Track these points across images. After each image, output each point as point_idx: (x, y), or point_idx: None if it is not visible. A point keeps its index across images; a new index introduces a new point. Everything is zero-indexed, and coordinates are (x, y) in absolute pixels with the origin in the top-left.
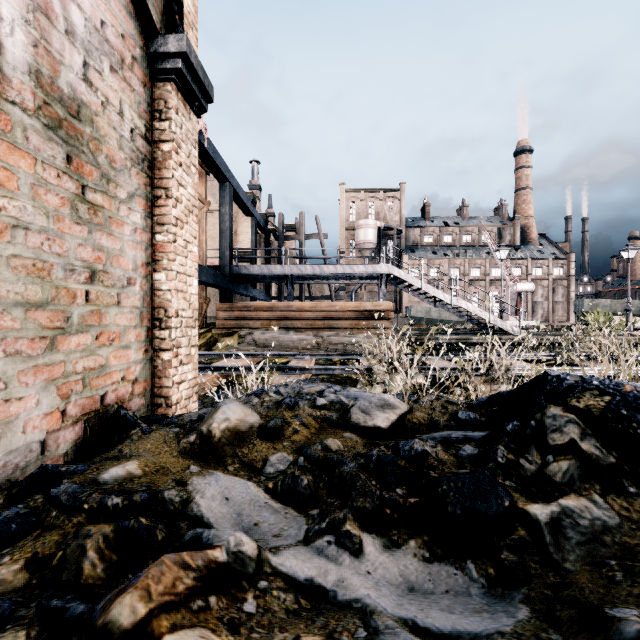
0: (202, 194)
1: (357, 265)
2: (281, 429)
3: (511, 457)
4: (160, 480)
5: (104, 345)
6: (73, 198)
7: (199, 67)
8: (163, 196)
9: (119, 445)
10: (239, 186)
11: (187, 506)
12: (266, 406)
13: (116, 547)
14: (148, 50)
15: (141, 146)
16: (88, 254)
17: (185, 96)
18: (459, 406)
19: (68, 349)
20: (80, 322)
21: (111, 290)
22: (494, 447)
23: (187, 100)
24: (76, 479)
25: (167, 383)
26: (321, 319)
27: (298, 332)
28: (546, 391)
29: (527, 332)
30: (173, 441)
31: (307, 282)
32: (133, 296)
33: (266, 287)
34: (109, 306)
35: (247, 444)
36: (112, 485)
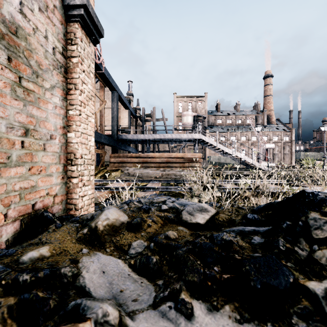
0: (102, 97)
1: (183, 134)
2: (140, 224)
3: (288, 246)
4: (61, 260)
5: (34, 174)
6: (12, 83)
7: (94, 15)
8: (73, 88)
9: (40, 235)
10: (121, 93)
11: (76, 278)
12: (132, 210)
13: (17, 316)
14: (64, 3)
15: (59, 58)
16: (23, 119)
17: (86, 32)
18: (246, 210)
19: (9, 176)
20: (17, 160)
21: (39, 141)
22: (276, 238)
23: (88, 34)
24: (5, 260)
25: (75, 196)
26: (164, 162)
27: (152, 169)
28: (306, 202)
29: (272, 169)
30: (74, 232)
31: (157, 143)
32: (54, 145)
33: (136, 146)
34: (38, 151)
35: (119, 234)
36: (28, 264)
